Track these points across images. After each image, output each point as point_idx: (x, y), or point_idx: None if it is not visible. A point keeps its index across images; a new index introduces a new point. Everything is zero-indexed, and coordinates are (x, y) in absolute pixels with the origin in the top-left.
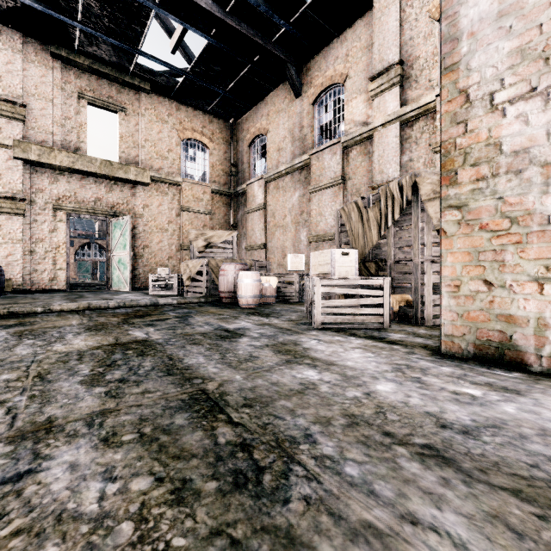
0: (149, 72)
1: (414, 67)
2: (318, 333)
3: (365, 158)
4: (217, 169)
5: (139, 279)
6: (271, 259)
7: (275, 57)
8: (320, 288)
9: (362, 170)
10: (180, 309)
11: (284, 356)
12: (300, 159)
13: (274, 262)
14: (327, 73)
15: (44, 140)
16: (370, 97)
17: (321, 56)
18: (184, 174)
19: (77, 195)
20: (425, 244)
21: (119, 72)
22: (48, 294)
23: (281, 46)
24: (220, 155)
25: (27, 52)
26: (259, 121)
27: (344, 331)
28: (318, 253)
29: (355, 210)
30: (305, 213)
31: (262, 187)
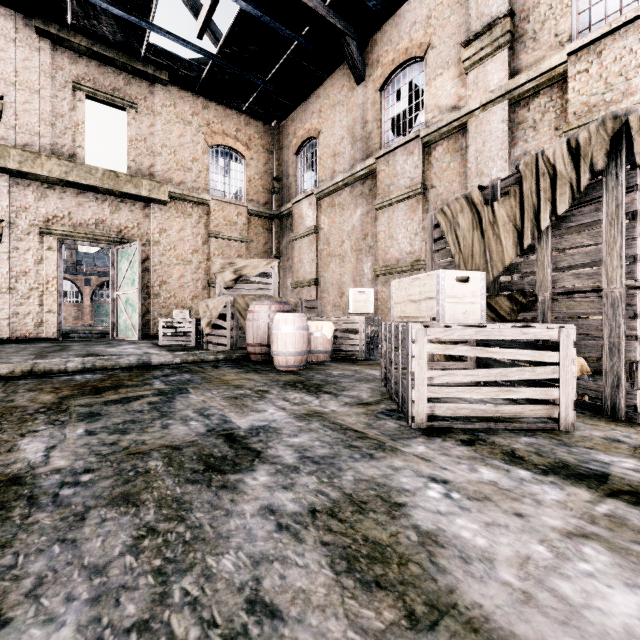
0: (166, 56)
1: (531, 19)
2: (429, 450)
3: (455, 157)
4: (255, 184)
5: (153, 324)
6: (324, 299)
7: (329, 27)
8: (425, 347)
9: (451, 173)
10: (179, 374)
11: (370, 609)
12: (362, 165)
13: (328, 302)
14: (400, 46)
15: (27, 143)
16: (463, 71)
17: (392, 24)
18: (213, 190)
19: (73, 215)
20: (638, 257)
21: (127, 57)
22: (24, 346)
23: (337, 13)
24: (260, 166)
25: (4, 28)
26: (309, 121)
27: (486, 444)
28: (409, 280)
29: (466, 210)
30: (369, 236)
31: (312, 205)
